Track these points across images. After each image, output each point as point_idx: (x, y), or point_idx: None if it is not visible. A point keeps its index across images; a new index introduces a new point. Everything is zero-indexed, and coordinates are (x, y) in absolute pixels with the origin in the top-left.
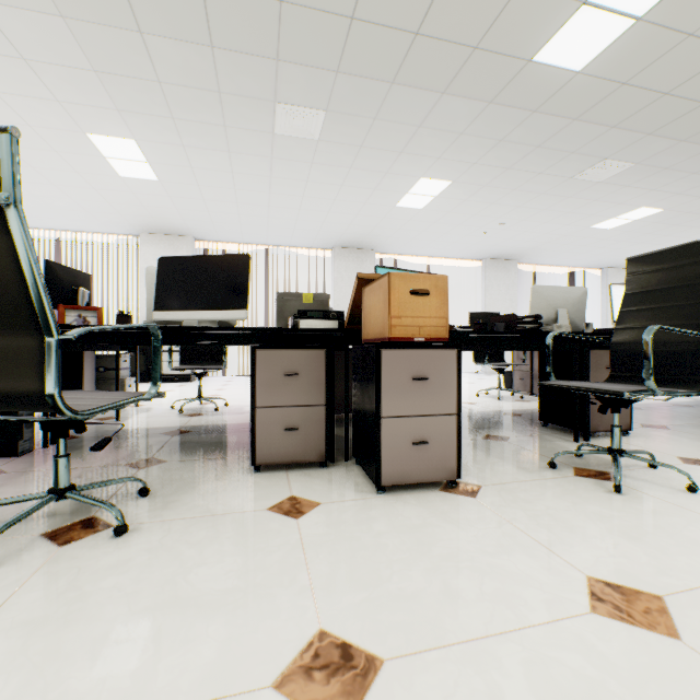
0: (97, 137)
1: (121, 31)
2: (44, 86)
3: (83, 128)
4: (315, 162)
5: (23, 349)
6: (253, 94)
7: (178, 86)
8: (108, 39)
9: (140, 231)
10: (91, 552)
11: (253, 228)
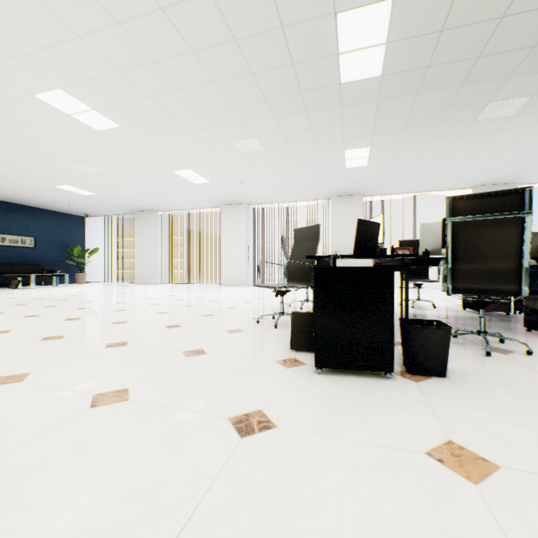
0: (349, 150)
1: (406, 96)
2: (341, 134)
3: (345, 148)
4: (497, 130)
5: (504, 270)
6: (472, 103)
7: (420, 113)
8: (395, 103)
9: (331, 196)
10: (528, 358)
11: (411, 182)
